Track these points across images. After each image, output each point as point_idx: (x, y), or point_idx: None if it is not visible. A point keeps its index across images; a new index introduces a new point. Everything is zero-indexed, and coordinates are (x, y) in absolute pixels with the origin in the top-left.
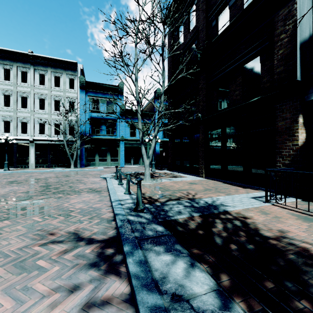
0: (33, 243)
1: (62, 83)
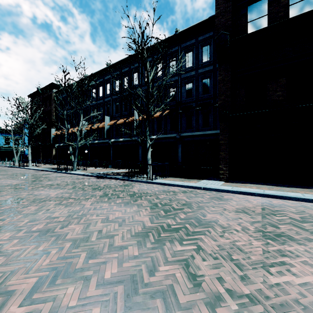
0: None
1: None
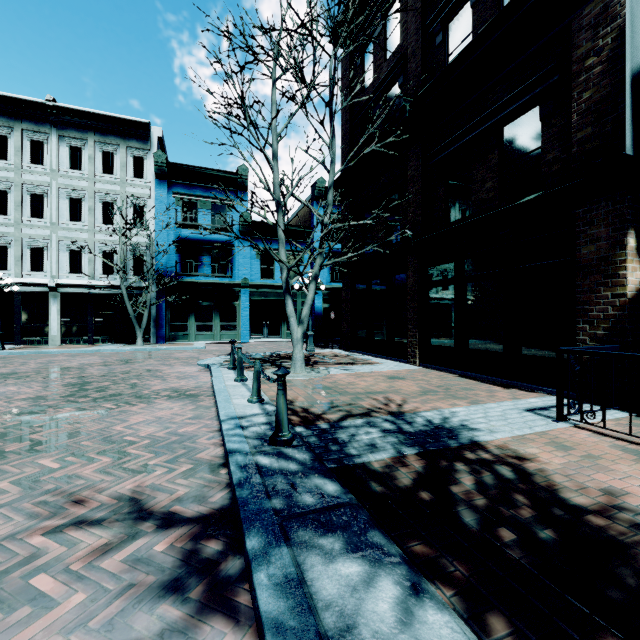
0: (32, 526)
1: (119, 166)
